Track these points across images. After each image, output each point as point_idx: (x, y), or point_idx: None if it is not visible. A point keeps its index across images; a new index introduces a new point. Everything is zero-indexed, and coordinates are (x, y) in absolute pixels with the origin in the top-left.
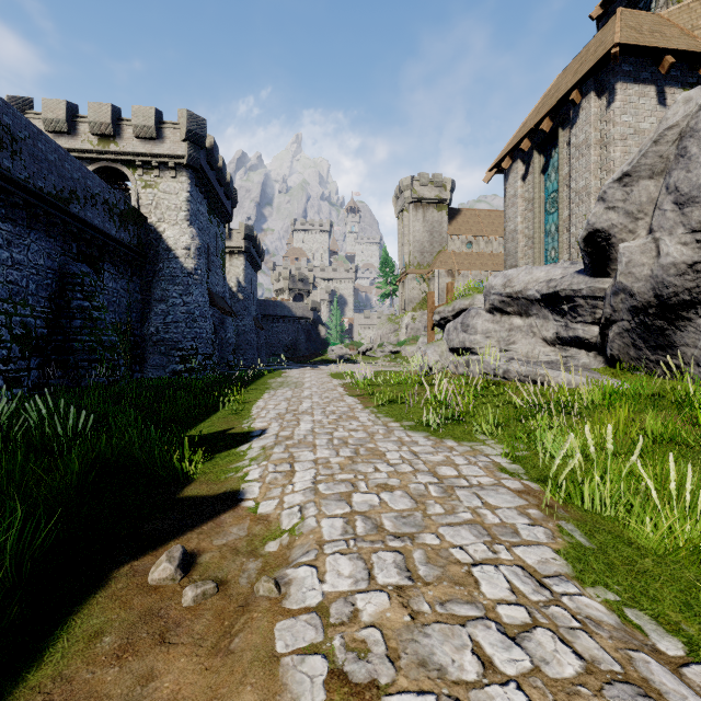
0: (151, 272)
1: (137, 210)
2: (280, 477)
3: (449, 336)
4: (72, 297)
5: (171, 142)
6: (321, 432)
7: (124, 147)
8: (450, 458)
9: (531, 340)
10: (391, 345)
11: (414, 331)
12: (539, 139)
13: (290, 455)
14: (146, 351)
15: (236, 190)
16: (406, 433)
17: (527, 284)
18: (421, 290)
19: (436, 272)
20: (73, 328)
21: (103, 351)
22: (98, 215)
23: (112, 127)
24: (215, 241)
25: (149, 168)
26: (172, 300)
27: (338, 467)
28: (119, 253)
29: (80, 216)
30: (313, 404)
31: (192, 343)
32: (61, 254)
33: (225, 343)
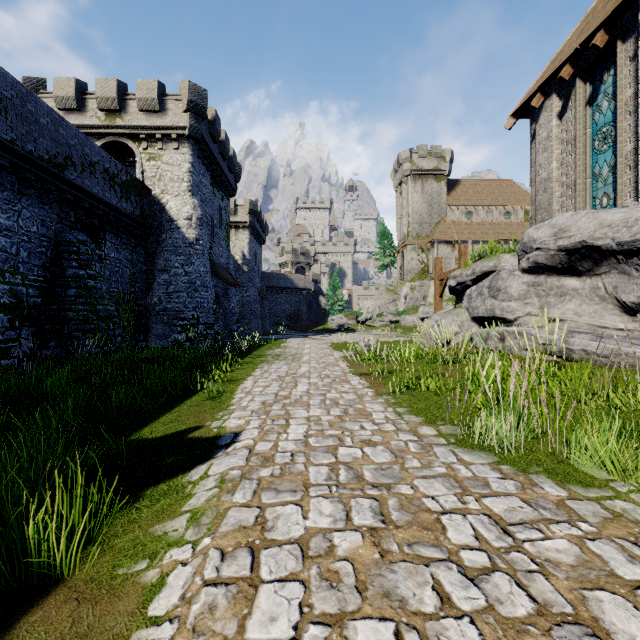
0: (155, 243)
1: (140, 182)
2: (223, 604)
3: (471, 303)
4: (68, 265)
5: (173, 114)
6: (318, 445)
7: (129, 121)
8: (590, 549)
9: (598, 306)
10: (390, 315)
11: (413, 301)
12: (585, 63)
13: (260, 514)
14: (150, 320)
15: (239, 164)
16: (455, 453)
17: (594, 231)
18: (419, 261)
19: (435, 242)
20: (68, 297)
21: (98, 320)
22: (97, 183)
23: (117, 102)
24: (218, 214)
25: (153, 140)
26: (174, 270)
27: (353, 576)
28: (121, 223)
29: (76, 183)
30: (310, 387)
31: (193, 312)
32: (58, 222)
33: (228, 313)
